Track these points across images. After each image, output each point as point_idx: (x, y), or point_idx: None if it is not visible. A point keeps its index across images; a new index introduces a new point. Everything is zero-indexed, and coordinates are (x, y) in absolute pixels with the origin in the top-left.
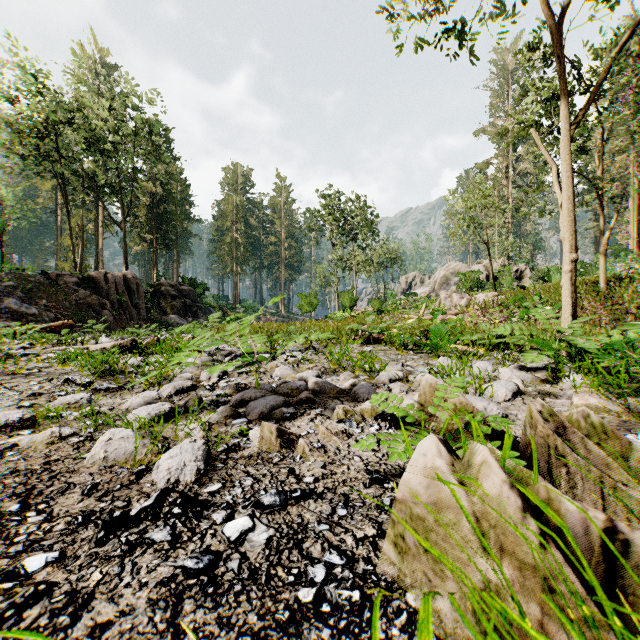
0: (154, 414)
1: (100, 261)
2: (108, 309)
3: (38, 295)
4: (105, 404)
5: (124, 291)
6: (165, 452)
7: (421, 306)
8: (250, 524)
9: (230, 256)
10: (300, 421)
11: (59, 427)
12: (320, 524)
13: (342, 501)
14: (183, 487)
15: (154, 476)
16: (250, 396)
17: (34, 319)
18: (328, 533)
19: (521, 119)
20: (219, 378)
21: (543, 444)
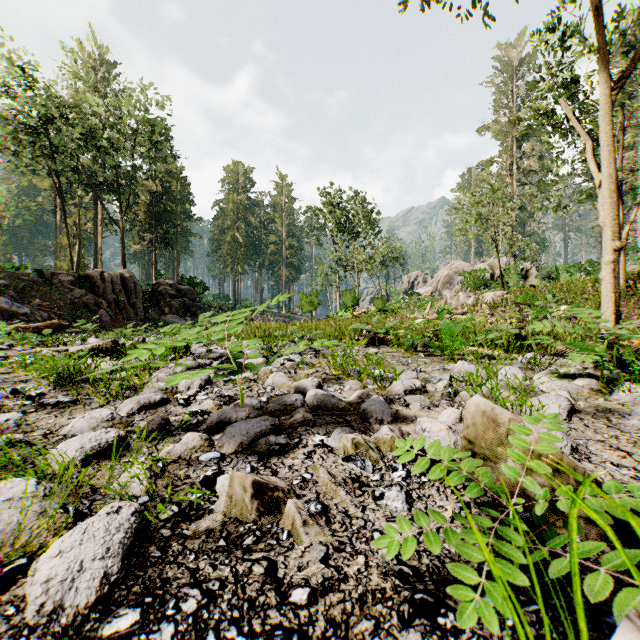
0: (90, 448)
1: (99, 260)
2: (104, 309)
3: (31, 294)
4: (43, 426)
5: (121, 290)
6: (76, 523)
7: (426, 305)
8: None
9: (230, 255)
10: (292, 457)
11: None
12: None
13: None
14: (69, 619)
15: (27, 588)
16: (230, 416)
17: (26, 319)
18: None
19: (534, 107)
20: (200, 388)
21: None
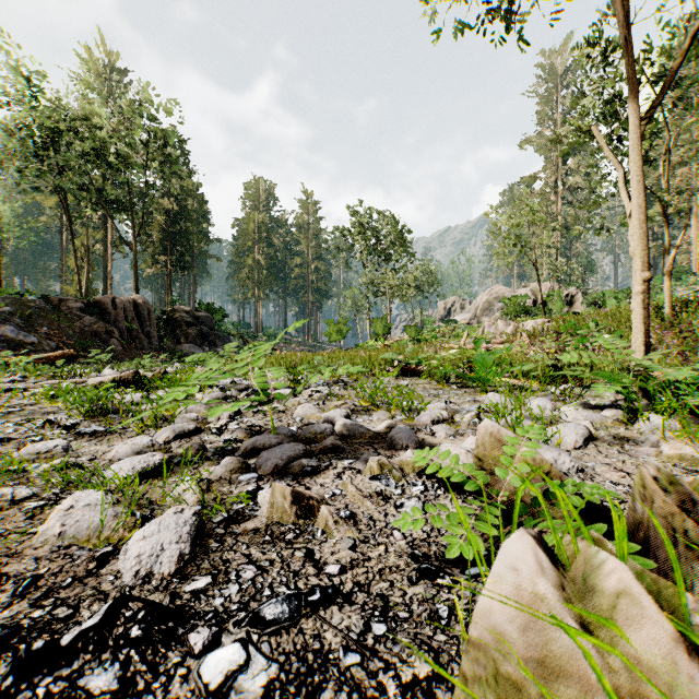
0: (140, 468)
1: (109, 285)
2: (116, 337)
3: (38, 322)
4: (86, 453)
5: (134, 318)
6: (144, 524)
7: (462, 334)
8: (242, 657)
9: (251, 279)
10: (324, 477)
11: (14, 487)
12: (347, 653)
13: (379, 608)
14: (158, 582)
15: (120, 564)
16: (263, 443)
17: (33, 348)
18: (359, 671)
19: (575, 124)
20: (230, 418)
21: (664, 526)
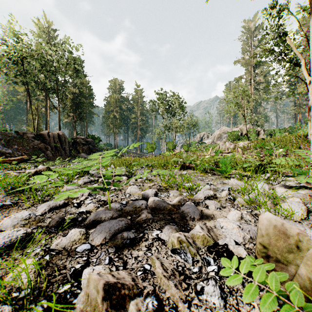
0: (3, 243)
1: (48, 126)
2: (49, 150)
3: (13, 143)
4: None
5: (58, 141)
6: None
7: (209, 149)
8: None
9: (112, 124)
10: (138, 249)
11: None
12: None
13: None
14: None
15: None
16: (101, 216)
17: (9, 155)
18: None
19: (265, 48)
20: (89, 195)
21: None
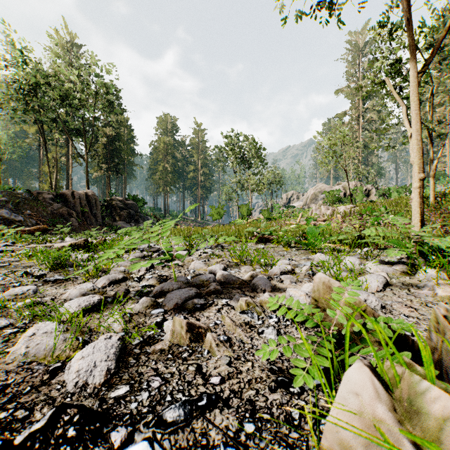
0: (84, 306)
1: (70, 183)
2: (74, 217)
3: (24, 207)
4: (49, 294)
5: (86, 204)
6: (84, 346)
7: (298, 215)
8: None
9: (162, 180)
10: (209, 311)
11: None
12: (226, 447)
13: (249, 411)
14: (91, 390)
15: (65, 376)
16: (168, 288)
17: (20, 224)
18: None
19: (372, 78)
20: (147, 270)
21: None
